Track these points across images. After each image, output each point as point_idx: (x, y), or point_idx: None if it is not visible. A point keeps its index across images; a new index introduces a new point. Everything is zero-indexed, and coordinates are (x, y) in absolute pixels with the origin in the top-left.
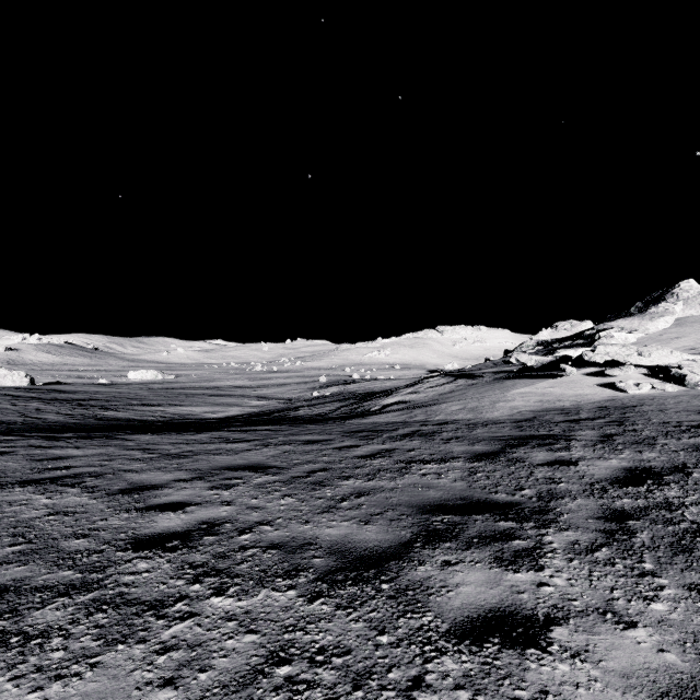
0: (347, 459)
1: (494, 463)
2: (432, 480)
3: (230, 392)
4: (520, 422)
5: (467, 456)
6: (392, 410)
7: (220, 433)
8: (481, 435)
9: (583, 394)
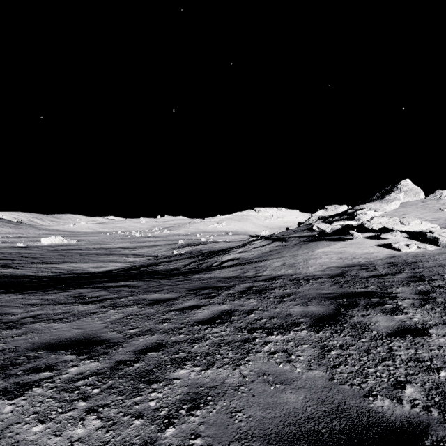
0: (186, 327)
1: (341, 332)
2: (283, 365)
3: (114, 251)
4: (334, 278)
5: (308, 321)
6: (228, 266)
7: (82, 291)
8: (309, 292)
9: (369, 252)
